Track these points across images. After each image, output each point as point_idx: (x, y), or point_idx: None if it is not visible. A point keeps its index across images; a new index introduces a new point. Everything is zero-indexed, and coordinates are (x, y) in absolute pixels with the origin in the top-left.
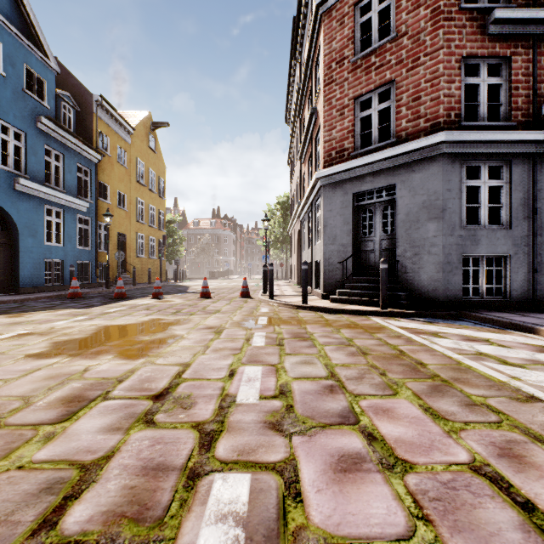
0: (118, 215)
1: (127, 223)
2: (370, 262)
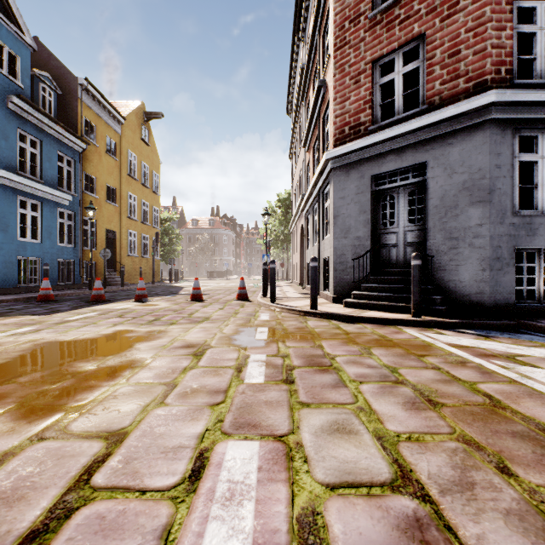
0: (107, 210)
1: (117, 220)
2: (391, 258)
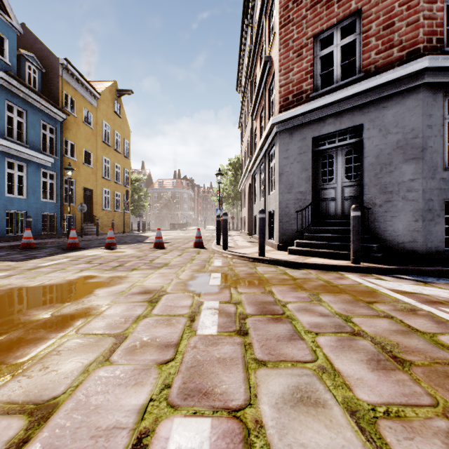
0: (84, 171)
1: (94, 179)
2: (330, 211)
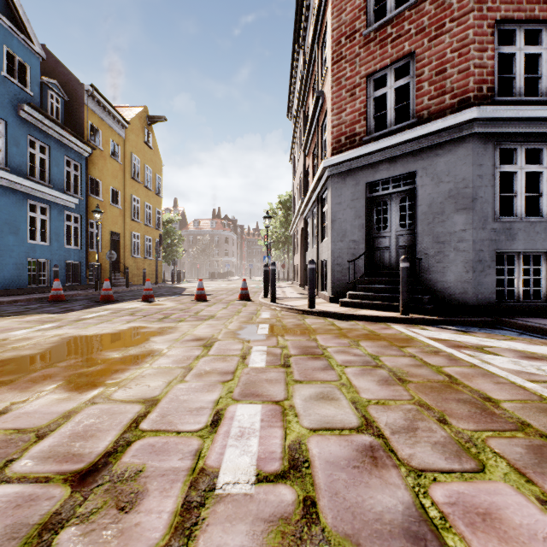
0: (111, 213)
1: (122, 222)
2: (384, 260)
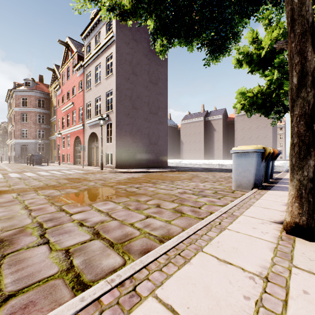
0: None
1: None
2: (25, 156)
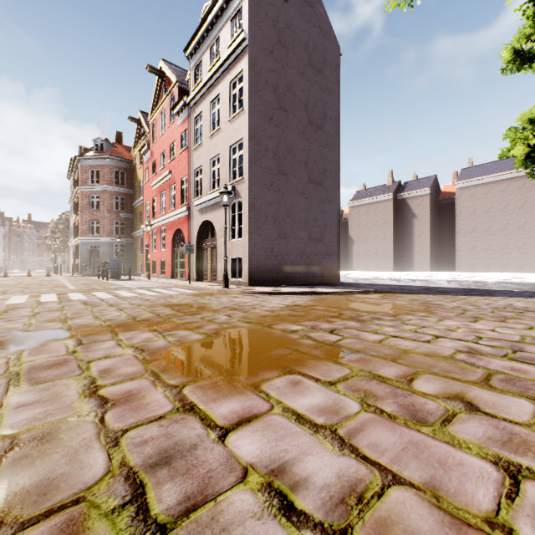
0: None
1: None
2: (95, 264)
